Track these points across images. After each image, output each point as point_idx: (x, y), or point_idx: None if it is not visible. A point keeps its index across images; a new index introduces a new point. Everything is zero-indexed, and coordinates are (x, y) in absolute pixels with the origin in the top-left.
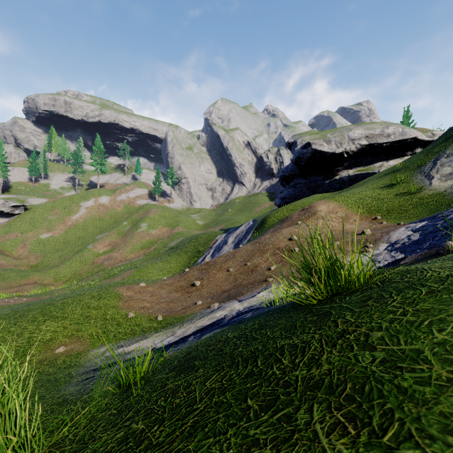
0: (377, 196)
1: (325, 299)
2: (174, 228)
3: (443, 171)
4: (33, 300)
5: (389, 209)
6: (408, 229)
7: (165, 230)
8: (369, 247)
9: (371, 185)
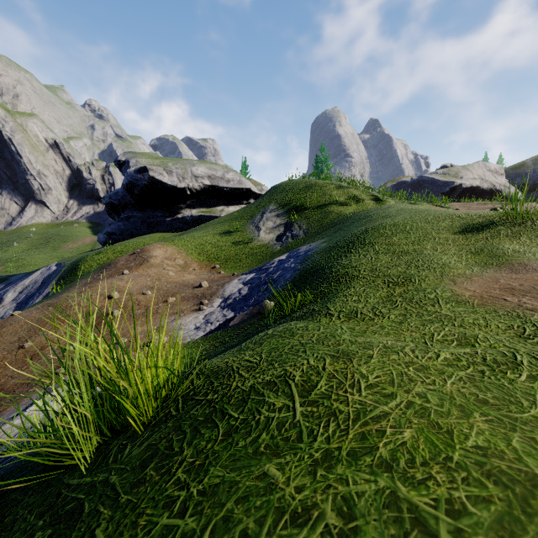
0: (217, 243)
1: (99, 448)
2: None
3: (268, 225)
4: None
5: (227, 258)
6: (240, 282)
7: None
8: (205, 304)
9: (212, 229)
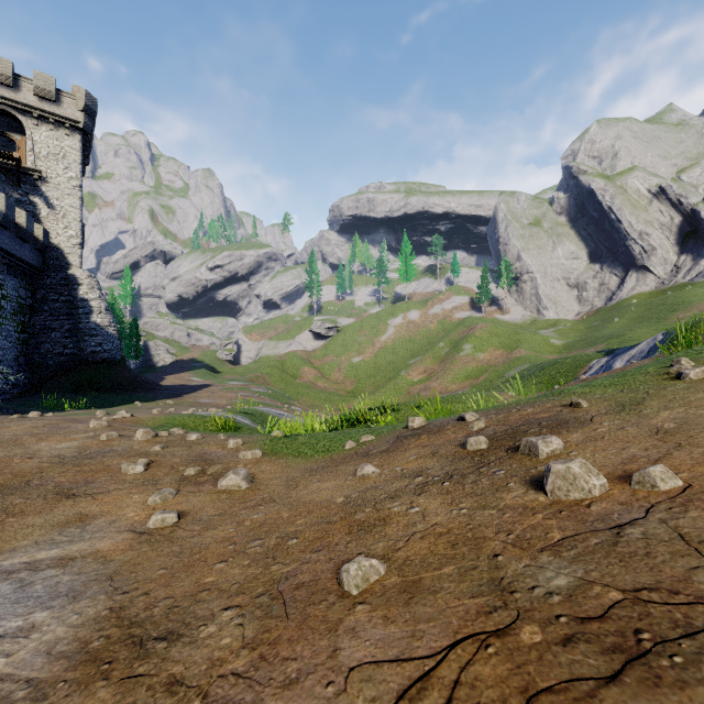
0: None
1: None
2: (512, 350)
3: None
4: None
5: None
6: None
7: (499, 354)
8: None
9: None
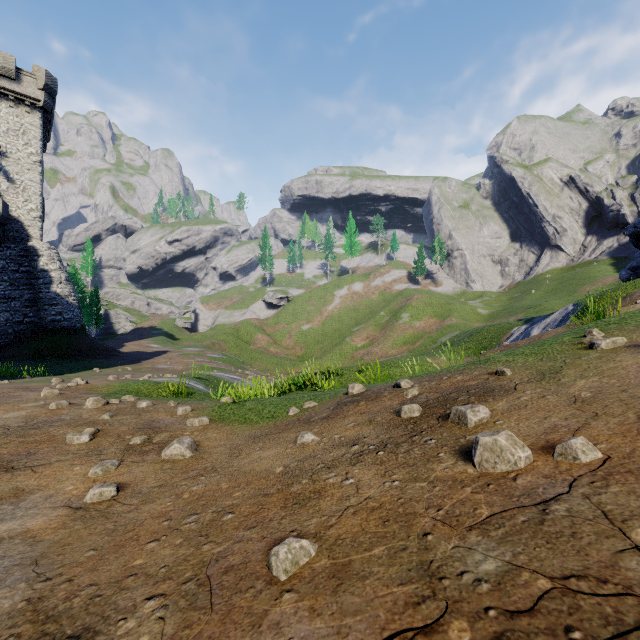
0: None
1: None
2: (445, 319)
3: None
4: None
5: None
6: None
7: (433, 322)
8: None
9: None
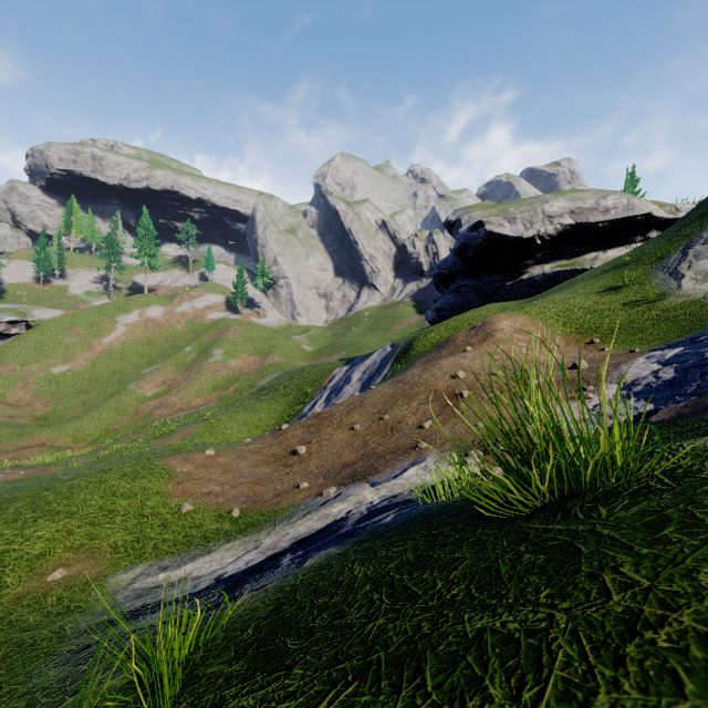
0: (593, 306)
1: (547, 506)
2: (266, 357)
3: (699, 266)
4: (36, 474)
5: (613, 328)
6: (652, 361)
7: (253, 360)
8: (589, 390)
9: (581, 288)
